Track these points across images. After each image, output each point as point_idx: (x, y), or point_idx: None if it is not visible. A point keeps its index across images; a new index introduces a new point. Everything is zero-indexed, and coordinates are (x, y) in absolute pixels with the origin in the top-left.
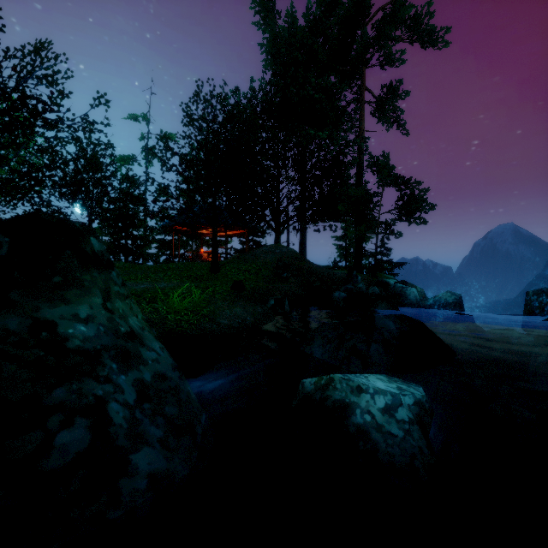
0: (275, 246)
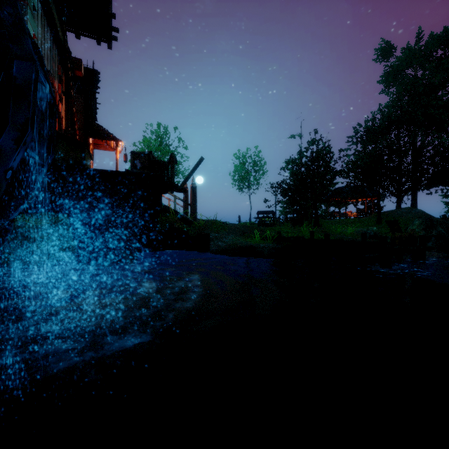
0: (408, 208)
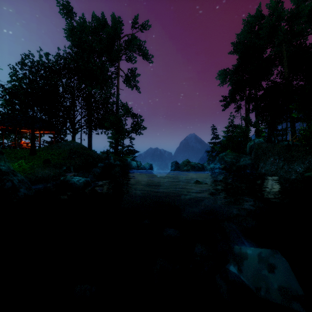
0: (70, 141)
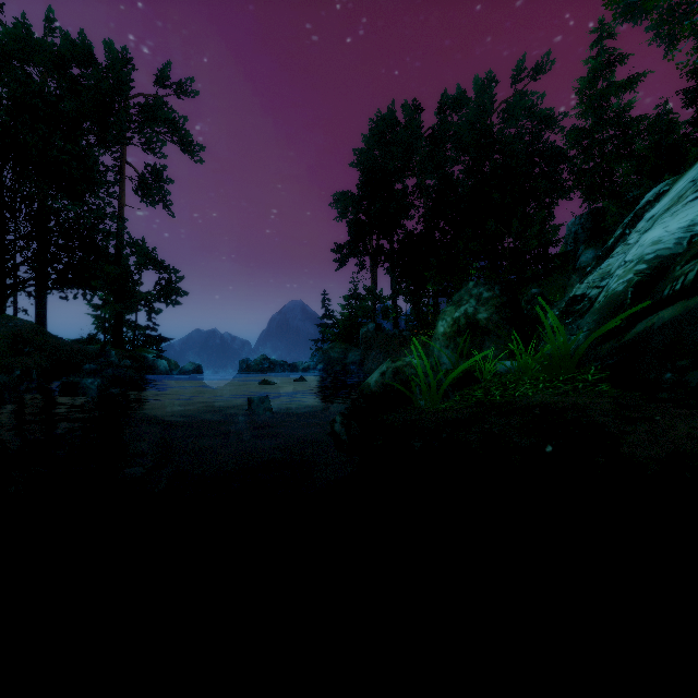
0: (5, 318)
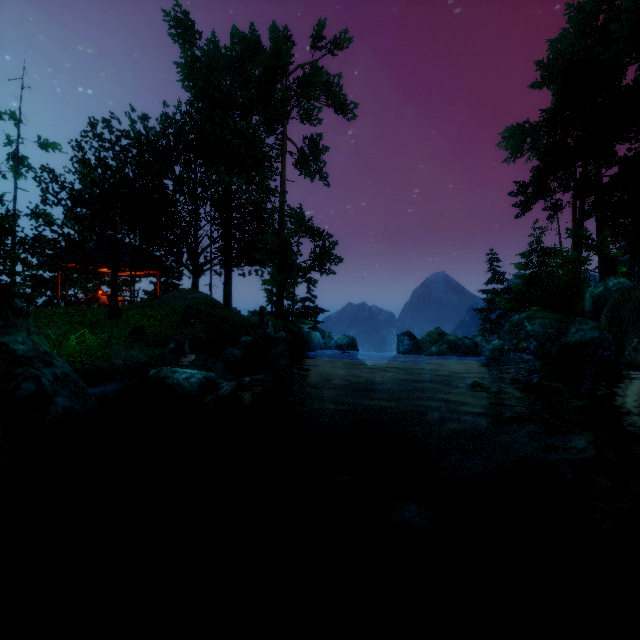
0: (187, 291)
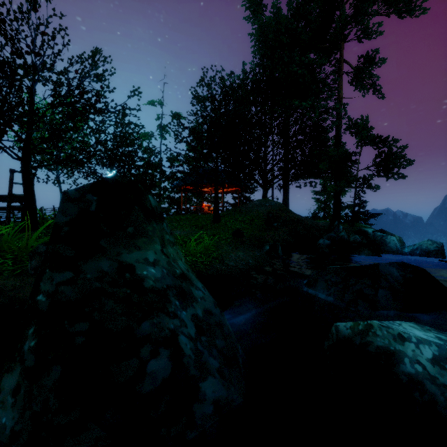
0: (264, 200)
